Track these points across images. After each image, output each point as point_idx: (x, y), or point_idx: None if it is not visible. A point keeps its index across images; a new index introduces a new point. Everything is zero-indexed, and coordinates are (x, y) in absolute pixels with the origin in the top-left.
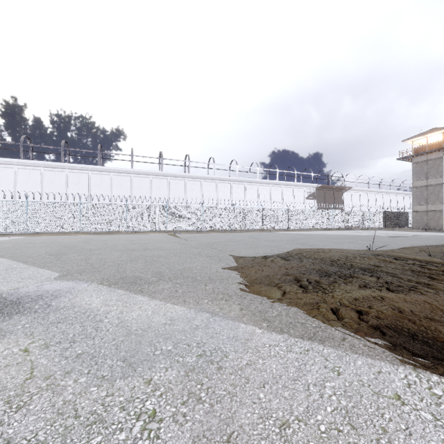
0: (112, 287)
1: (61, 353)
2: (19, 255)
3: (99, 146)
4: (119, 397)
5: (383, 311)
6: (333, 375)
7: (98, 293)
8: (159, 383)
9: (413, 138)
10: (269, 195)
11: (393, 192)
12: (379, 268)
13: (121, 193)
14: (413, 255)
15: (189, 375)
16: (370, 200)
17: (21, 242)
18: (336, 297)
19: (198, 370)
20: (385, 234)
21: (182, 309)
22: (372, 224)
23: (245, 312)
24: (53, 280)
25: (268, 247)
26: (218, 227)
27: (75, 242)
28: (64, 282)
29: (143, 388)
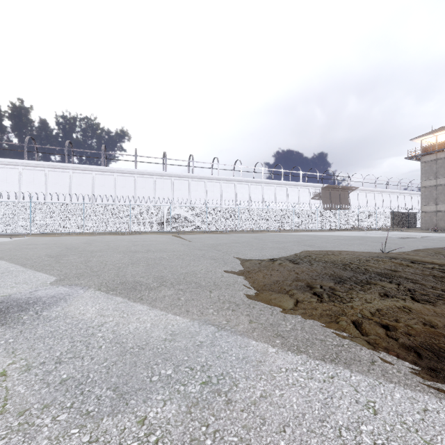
0: (109, 294)
1: (43, 378)
2: (19, 257)
3: (103, 147)
4: (104, 444)
5: (414, 326)
6: (368, 414)
7: (94, 301)
8: (154, 424)
9: (422, 137)
10: (274, 196)
11: (401, 192)
12: (397, 273)
13: (124, 193)
14: (429, 258)
15: (192, 412)
16: (377, 200)
17: (23, 243)
18: (356, 308)
19: (203, 405)
20: (394, 235)
21: (184, 320)
22: (380, 225)
23: (255, 325)
24: (49, 285)
25: (274, 249)
26: (222, 227)
27: (77, 243)
28: (60, 287)
29: (135, 430)
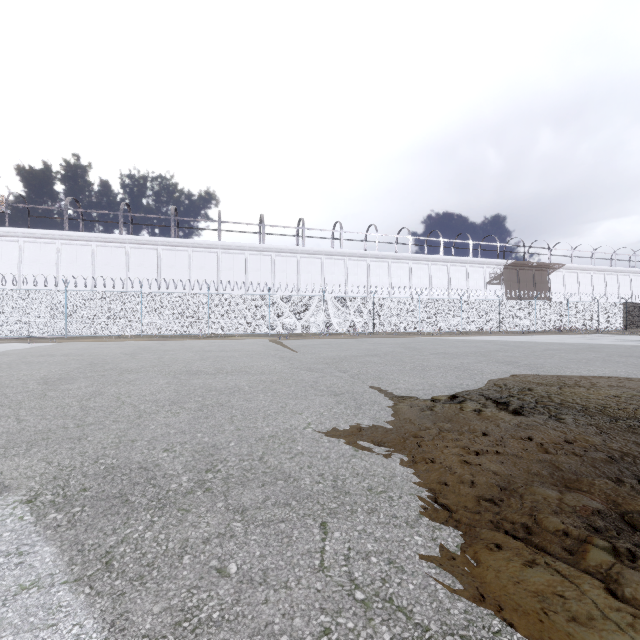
0: (40, 524)
1: None
2: None
3: (173, 209)
4: None
5: None
6: None
7: None
8: None
9: None
10: (428, 279)
11: (636, 271)
12: None
13: (203, 277)
14: None
15: None
16: (596, 284)
17: (36, 353)
18: None
19: None
20: None
21: None
22: (604, 324)
23: None
24: None
25: (446, 369)
26: (348, 328)
27: (115, 354)
28: None
29: None
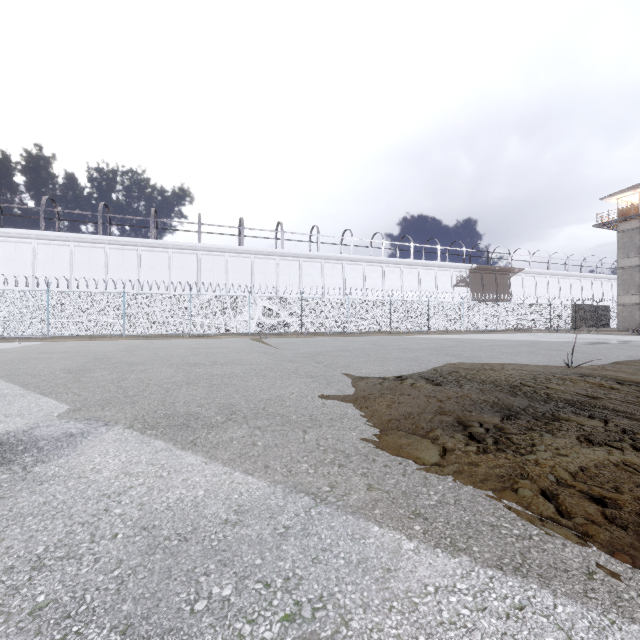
0: (146, 434)
1: (2, 602)
2: (22, 373)
3: (152, 211)
4: None
5: None
6: None
7: (120, 447)
8: None
9: (619, 194)
10: (400, 281)
11: (586, 276)
12: (598, 402)
13: (183, 278)
14: None
15: None
16: (551, 287)
17: (33, 351)
18: (543, 465)
19: None
20: (579, 340)
21: (260, 484)
22: (556, 323)
23: (376, 495)
24: (55, 419)
25: (402, 360)
26: (324, 328)
27: (112, 351)
28: (72, 422)
29: None
